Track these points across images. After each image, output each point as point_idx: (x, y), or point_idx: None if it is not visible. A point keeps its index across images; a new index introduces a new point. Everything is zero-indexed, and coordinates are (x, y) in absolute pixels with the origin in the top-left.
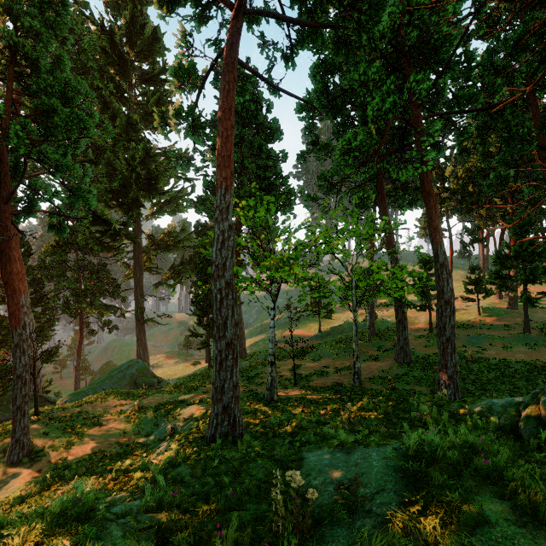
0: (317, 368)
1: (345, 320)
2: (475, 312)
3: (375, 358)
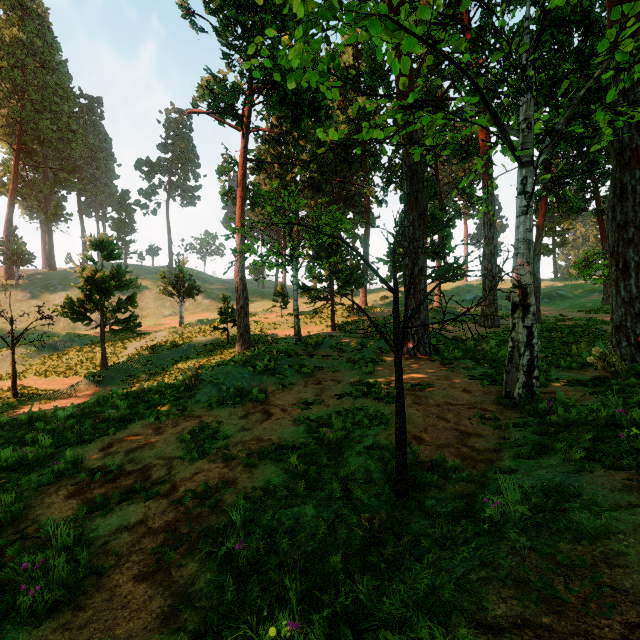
0: (294, 414)
1: (149, 342)
2: (343, 310)
3: (371, 360)
